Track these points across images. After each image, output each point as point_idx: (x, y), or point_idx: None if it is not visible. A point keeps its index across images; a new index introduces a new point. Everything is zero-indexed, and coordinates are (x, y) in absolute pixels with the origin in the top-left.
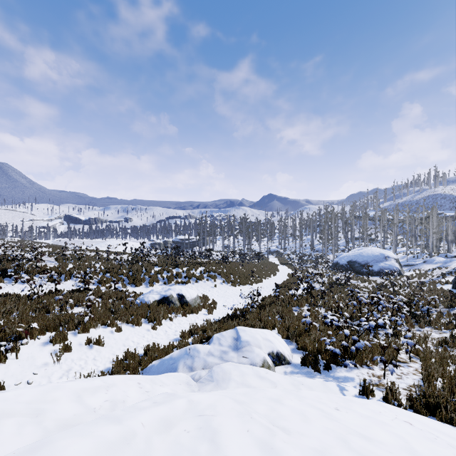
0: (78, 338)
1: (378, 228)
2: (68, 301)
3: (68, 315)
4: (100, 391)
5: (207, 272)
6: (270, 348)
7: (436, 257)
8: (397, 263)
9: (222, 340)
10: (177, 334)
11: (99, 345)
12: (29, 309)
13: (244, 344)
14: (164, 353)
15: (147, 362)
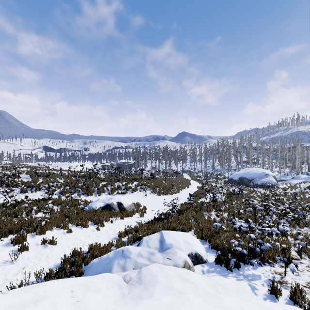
0: (35, 239)
1: (259, 154)
2: (34, 207)
3: (30, 220)
4: (27, 308)
5: (140, 185)
6: (189, 250)
7: (301, 175)
8: (274, 179)
9: (150, 242)
10: (115, 234)
11: (52, 244)
12: (1, 215)
13: (168, 246)
14: (103, 251)
15: (89, 260)
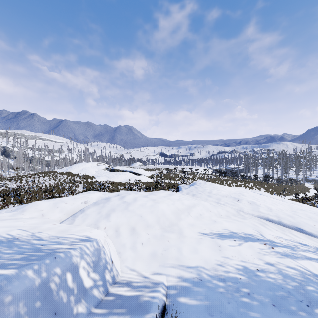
0: None
1: None
2: None
3: None
4: None
5: (255, 186)
6: None
7: None
8: None
9: None
10: None
11: None
12: None
13: None
14: None
15: None
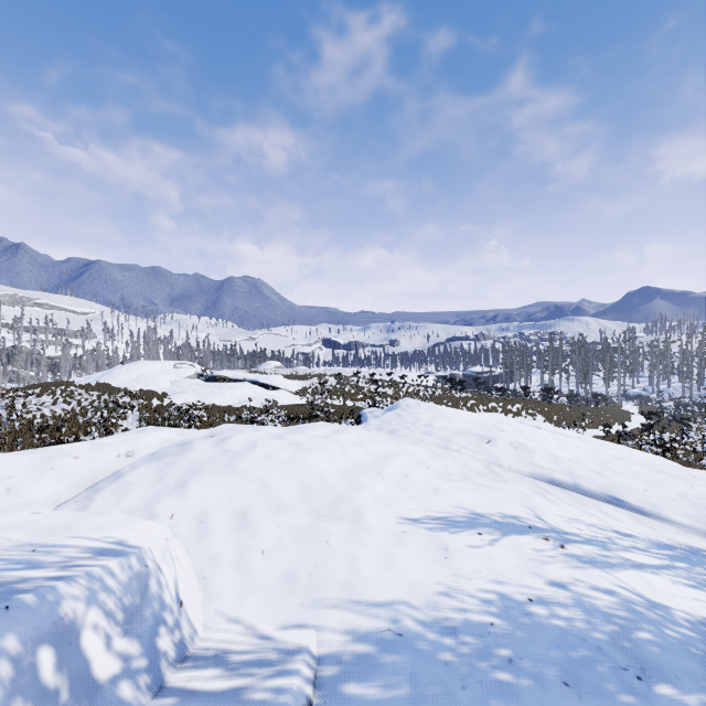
0: None
1: None
2: None
3: None
4: None
5: (525, 410)
6: None
7: None
8: None
9: None
10: None
11: None
12: None
13: None
14: None
15: None
